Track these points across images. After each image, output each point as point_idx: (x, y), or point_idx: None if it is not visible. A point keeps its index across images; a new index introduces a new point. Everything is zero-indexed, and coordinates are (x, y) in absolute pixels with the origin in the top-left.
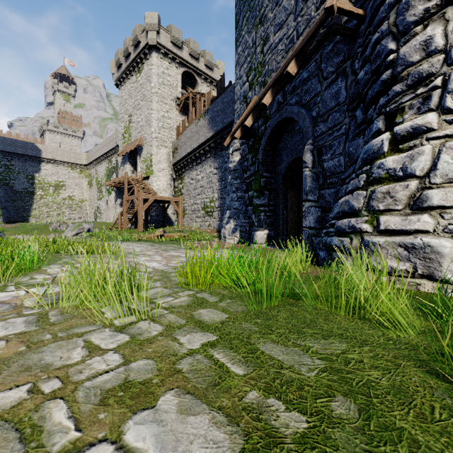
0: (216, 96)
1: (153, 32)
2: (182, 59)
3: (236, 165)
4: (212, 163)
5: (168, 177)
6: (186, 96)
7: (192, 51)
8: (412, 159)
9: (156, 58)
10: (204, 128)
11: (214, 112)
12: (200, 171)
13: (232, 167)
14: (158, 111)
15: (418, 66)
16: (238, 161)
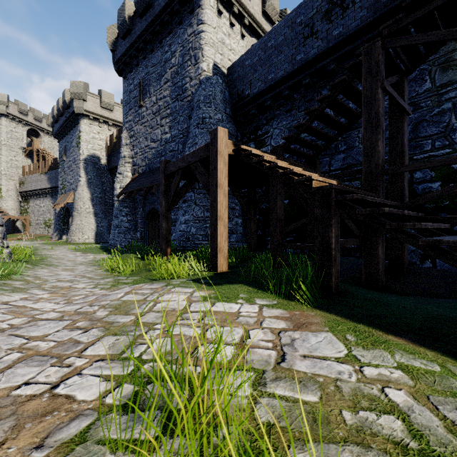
0: (53, 166)
1: (3, 106)
2: (27, 122)
3: (58, 212)
4: (50, 200)
5: (16, 200)
6: (31, 148)
7: (36, 117)
8: (72, 228)
9: (5, 121)
10: (45, 181)
11: (51, 176)
12: (43, 202)
13: (57, 212)
14: (7, 156)
15: (74, 216)
16: (59, 210)
